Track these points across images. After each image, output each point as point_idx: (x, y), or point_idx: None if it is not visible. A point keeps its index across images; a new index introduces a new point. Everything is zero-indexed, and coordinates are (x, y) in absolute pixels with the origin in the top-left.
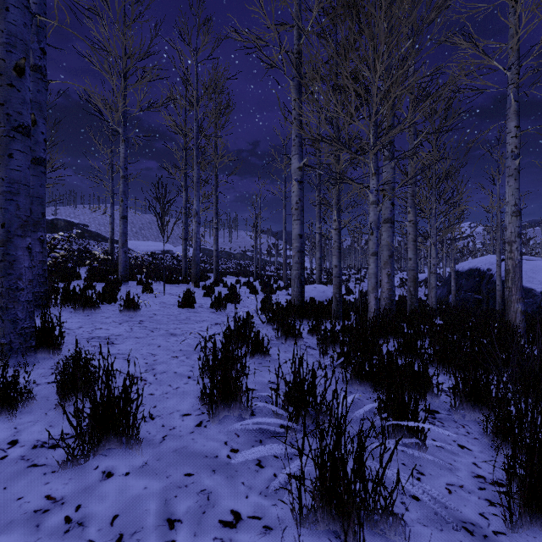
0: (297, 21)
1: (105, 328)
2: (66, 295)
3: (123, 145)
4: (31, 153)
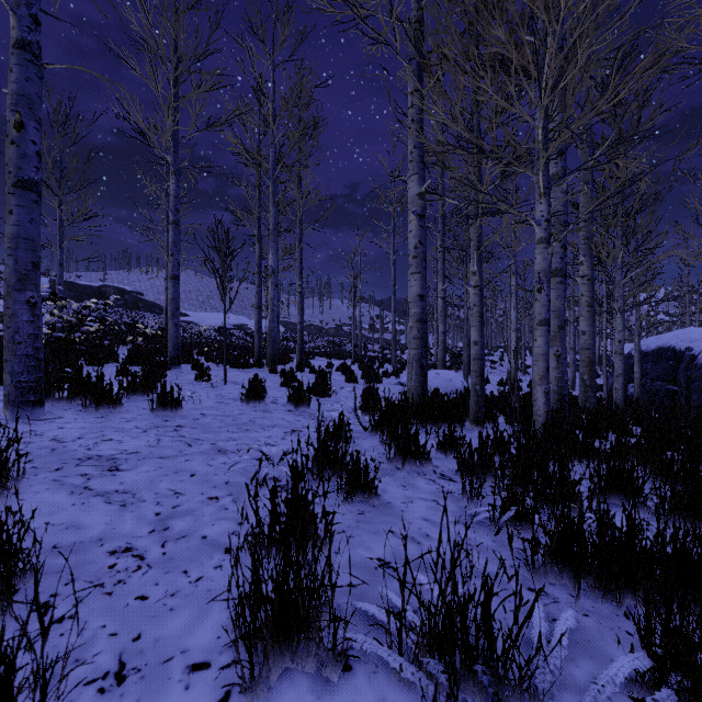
0: None
1: (118, 439)
2: (76, 385)
3: (173, 178)
4: (16, 172)
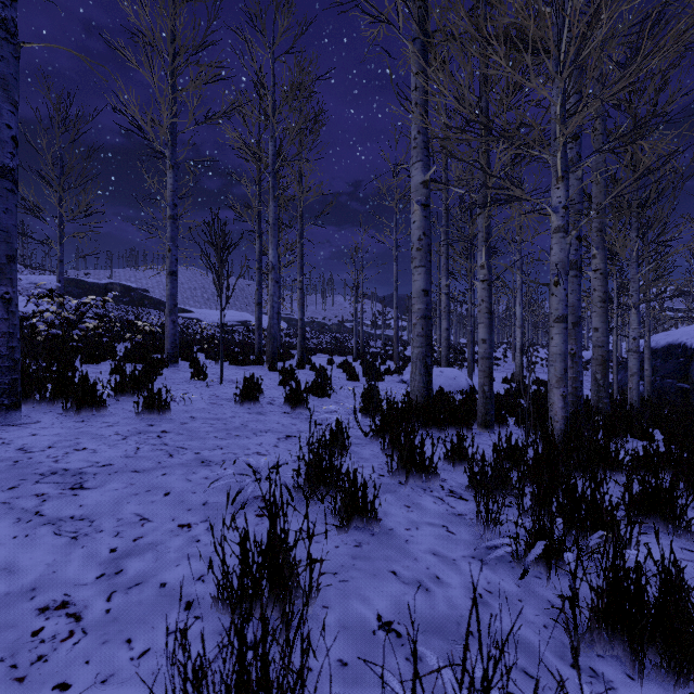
0: None
1: (92, 448)
2: (59, 386)
3: (170, 173)
4: None
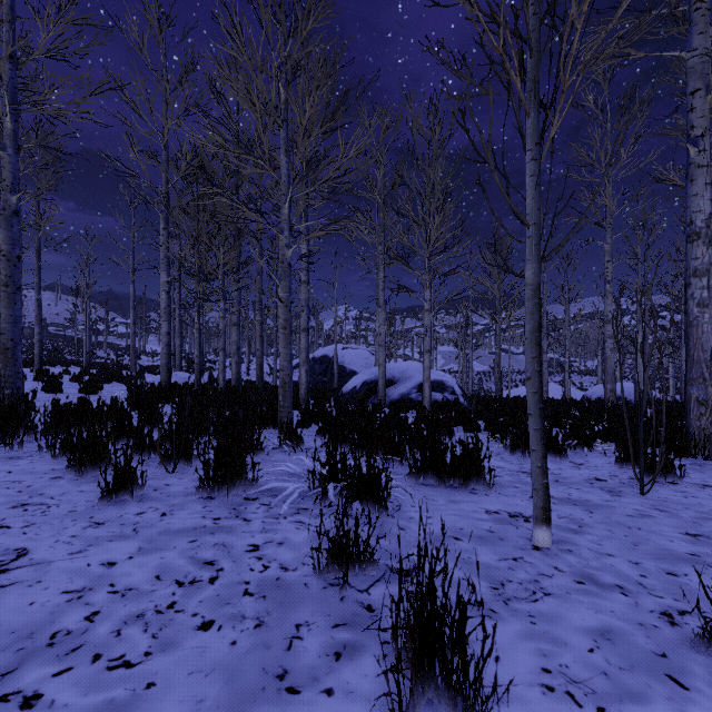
0: (167, 175)
1: None
2: None
3: None
4: None
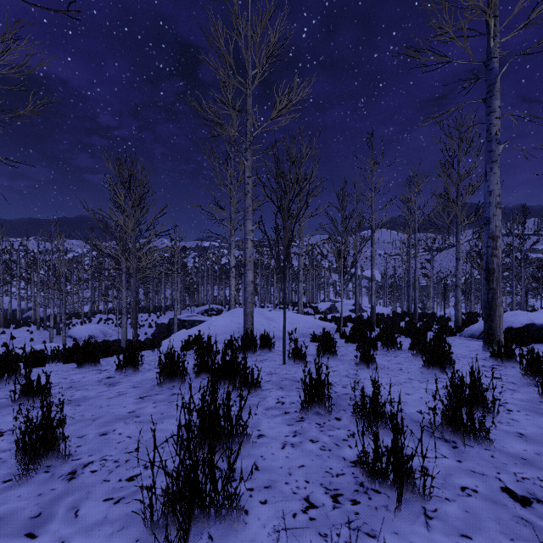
0: None
1: None
2: None
3: None
4: None
